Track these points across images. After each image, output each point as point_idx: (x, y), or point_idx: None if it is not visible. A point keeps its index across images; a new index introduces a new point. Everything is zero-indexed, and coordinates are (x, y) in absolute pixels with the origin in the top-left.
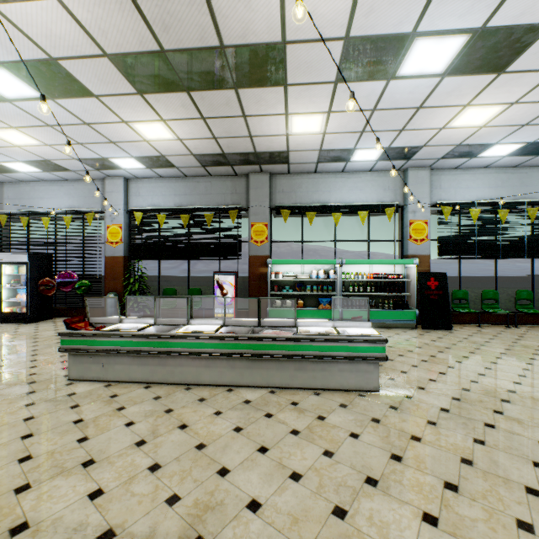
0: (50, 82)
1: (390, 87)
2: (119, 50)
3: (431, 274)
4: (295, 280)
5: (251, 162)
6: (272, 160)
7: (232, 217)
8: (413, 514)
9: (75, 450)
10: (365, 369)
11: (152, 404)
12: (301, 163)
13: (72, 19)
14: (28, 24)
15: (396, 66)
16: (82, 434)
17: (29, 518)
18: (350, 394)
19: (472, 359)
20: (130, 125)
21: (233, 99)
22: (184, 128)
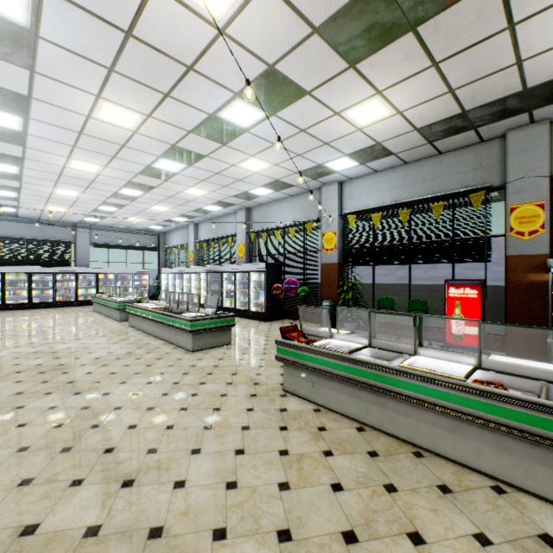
0: (271, 96)
1: None
2: (327, 13)
3: None
4: None
5: (512, 112)
6: None
7: (473, 203)
8: None
9: (273, 501)
10: None
11: (365, 463)
12: None
13: (281, 3)
14: (249, 37)
15: None
16: (283, 476)
17: None
18: None
19: None
20: (342, 115)
21: (492, 2)
22: (406, 93)
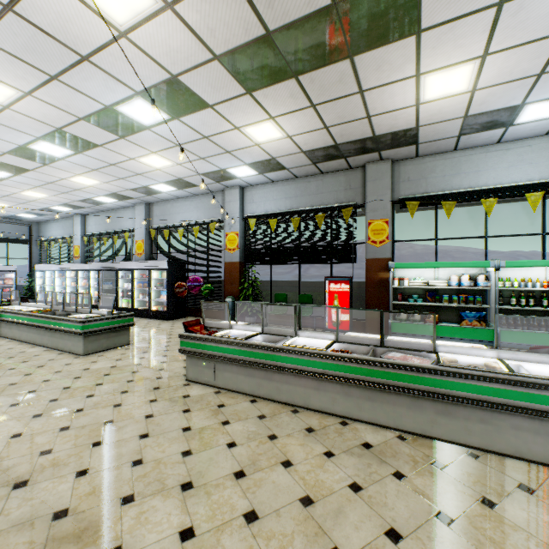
0: (174, 102)
1: None
2: (226, 47)
3: None
4: (425, 288)
5: (368, 150)
6: (395, 143)
7: (345, 216)
8: None
9: (178, 465)
10: None
11: (255, 424)
12: (435, 140)
13: (184, 27)
14: (152, 47)
15: None
16: (186, 446)
17: (124, 542)
18: (536, 469)
19: None
20: (242, 130)
21: (347, 73)
22: (293, 122)
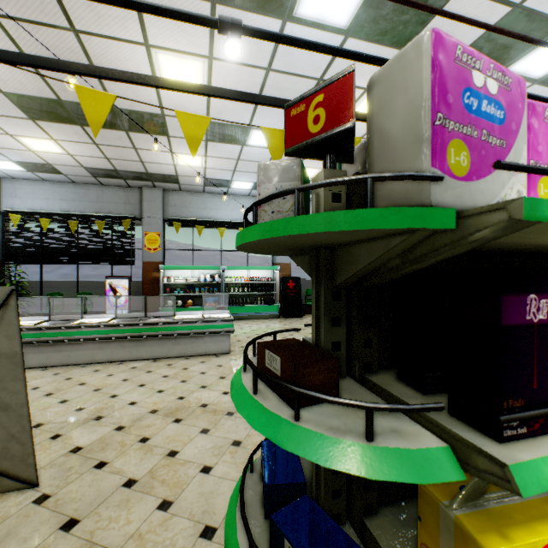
0: None
1: (245, 149)
2: (16, 91)
3: (290, 277)
4: (186, 283)
5: (144, 179)
6: (164, 180)
7: (125, 226)
8: (219, 393)
9: None
10: (221, 339)
11: (52, 377)
12: (191, 185)
13: None
14: None
15: (245, 139)
16: None
17: None
18: (210, 356)
19: (300, 332)
20: (16, 137)
21: (125, 137)
22: (76, 148)
